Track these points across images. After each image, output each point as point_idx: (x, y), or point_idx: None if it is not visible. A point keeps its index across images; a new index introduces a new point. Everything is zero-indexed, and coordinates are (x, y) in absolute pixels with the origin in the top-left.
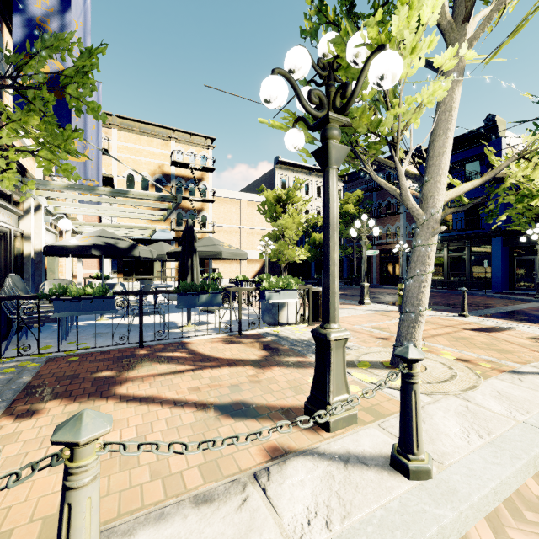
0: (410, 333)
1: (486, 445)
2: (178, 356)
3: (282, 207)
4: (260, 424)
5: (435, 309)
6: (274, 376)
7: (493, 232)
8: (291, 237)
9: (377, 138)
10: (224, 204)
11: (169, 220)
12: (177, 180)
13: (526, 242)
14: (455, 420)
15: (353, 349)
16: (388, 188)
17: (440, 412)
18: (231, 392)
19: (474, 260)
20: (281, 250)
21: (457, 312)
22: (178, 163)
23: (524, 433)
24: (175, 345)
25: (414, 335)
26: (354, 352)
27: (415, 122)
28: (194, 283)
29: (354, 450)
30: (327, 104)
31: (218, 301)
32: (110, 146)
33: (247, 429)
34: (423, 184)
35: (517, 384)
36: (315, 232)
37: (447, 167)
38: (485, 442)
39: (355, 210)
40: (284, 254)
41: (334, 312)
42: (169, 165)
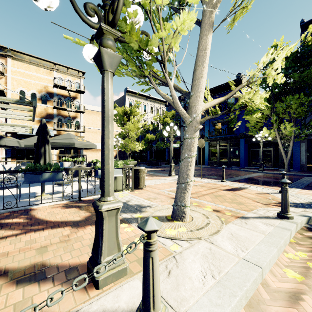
0: (182, 197)
1: (215, 285)
2: (16, 222)
3: (127, 118)
4: (41, 288)
5: (210, 178)
6: (84, 234)
7: (241, 136)
8: (133, 136)
9: (150, 56)
10: (92, 114)
11: (52, 123)
12: (58, 97)
13: (255, 141)
14: (199, 262)
15: (152, 207)
16: (166, 98)
17: (192, 255)
18: (36, 254)
19: (232, 151)
20: (127, 144)
21: (221, 179)
22: (58, 86)
23: (242, 269)
24: (21, 212)
25: (185, 198)
26: (152, 209)
27: (175, 46)
28: (40, 164)
29: (110, 308)
30: (102, 19)
31: (59, 177)
32: (6, 69)
33: (23, 297)
34: (189, 98)
35: (243, 226)
36: (148, 134)
37: (204, 87)
38: (215, 282)
39: (171, 121)
40: (128, 146)
41: (108, 187)
42: (52, 86)
